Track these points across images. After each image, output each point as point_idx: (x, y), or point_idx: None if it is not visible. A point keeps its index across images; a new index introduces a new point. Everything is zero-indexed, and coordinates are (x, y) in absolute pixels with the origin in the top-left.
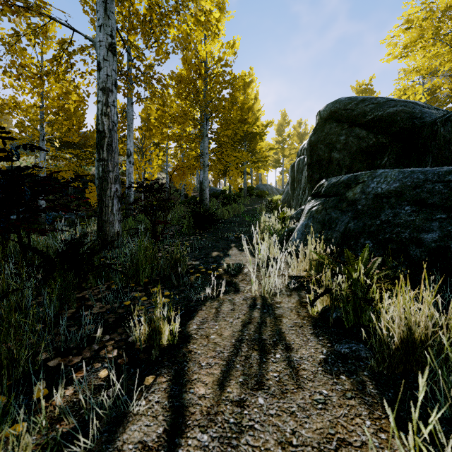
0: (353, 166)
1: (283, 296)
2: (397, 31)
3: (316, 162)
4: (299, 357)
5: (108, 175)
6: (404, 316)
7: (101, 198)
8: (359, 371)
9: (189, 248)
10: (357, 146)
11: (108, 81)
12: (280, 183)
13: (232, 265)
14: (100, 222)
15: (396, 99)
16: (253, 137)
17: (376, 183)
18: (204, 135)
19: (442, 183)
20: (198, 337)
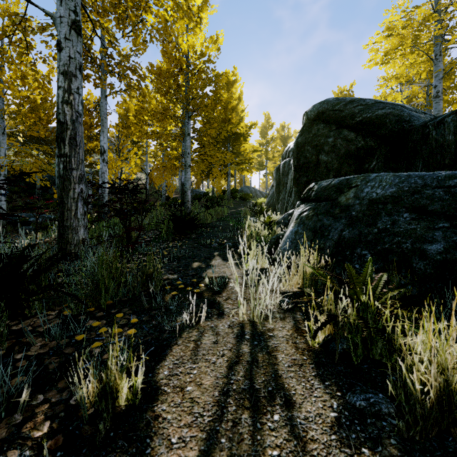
0: (341, 169)
1: (276, 320)
2: (378, 38)
3: (303, 164)
4: (304, 418)
5: (71, 173)
6: (437, 359)
7: (62, 200)
8: (384, 438)
9: (166, 258)
10: (346, 149)
11: (71, 64)
12: (263, 186)
13: (215, 279)
14: (61, 228)
15: (384, 102)
16: (237, 138)
17: (370, 188)
18: (186, 133)
19: (443, 189)
20: (169, 391)
